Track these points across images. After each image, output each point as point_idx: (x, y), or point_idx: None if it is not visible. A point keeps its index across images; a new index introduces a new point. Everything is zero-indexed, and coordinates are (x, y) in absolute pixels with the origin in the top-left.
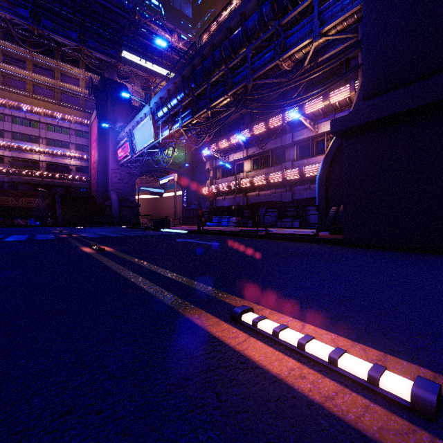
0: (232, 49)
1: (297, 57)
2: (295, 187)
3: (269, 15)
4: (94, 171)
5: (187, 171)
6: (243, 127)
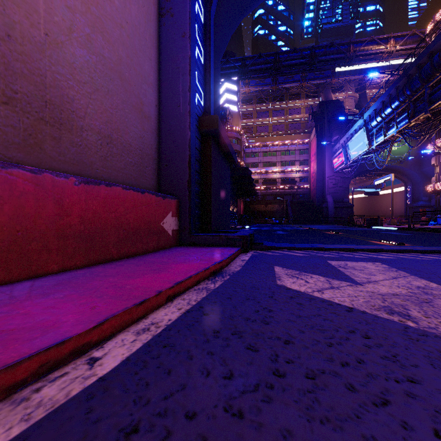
0: None
1: None
2: None
3: None
4: (313, 179)
5: (411, 164)
6: None
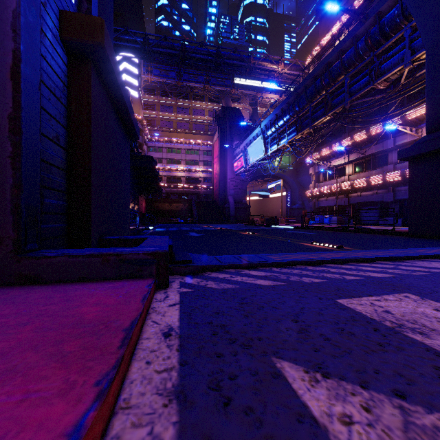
0: (332, 78)
1: (393, 78)
2: (398, 187)
3: (364, 49)
4: (216, 180)
5: (291, 173)
6: (345, 136)
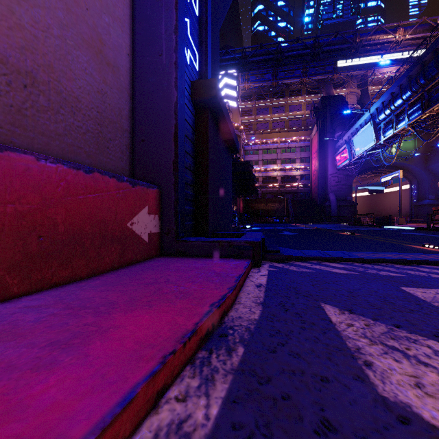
0: None
1: None
2: None
3: None
4: (314, 177)
5: (417, 161)
6: None
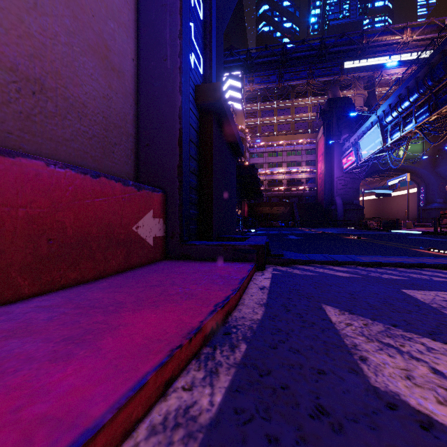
0: None
1: None
2: None
3: None
4: (320, 181)
5: (424, 164)
6: None
